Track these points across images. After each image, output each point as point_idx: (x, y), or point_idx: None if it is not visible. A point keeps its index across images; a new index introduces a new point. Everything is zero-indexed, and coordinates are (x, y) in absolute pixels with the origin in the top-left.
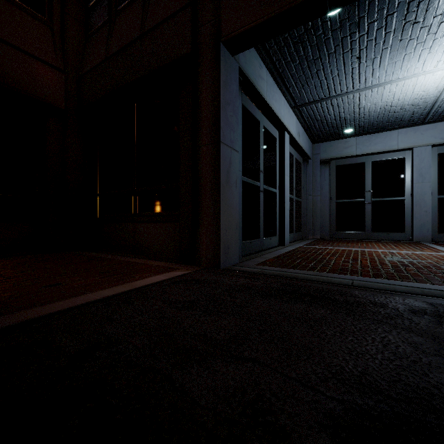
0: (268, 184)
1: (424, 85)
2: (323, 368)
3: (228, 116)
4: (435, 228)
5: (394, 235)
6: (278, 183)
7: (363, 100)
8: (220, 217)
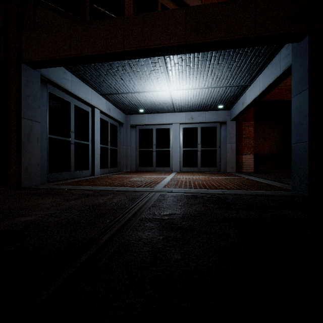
0: (79, 139)
1: (162, 96)
2: (3, 208)
3: (29, 103)
4: (181, 165)
5: (165, 168)
6: (91, 138)
7: (138, 97)
8: (21, 159)
